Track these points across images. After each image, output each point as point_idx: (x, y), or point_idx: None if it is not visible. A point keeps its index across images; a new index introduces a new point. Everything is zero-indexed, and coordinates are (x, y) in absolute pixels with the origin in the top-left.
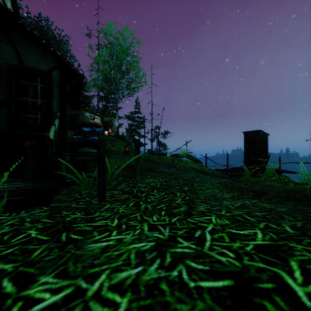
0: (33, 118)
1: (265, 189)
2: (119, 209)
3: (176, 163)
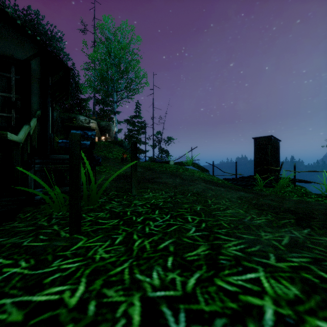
0: (5, 117)
1: (304, 208)
2: (97, 250)
3: (181, 172)
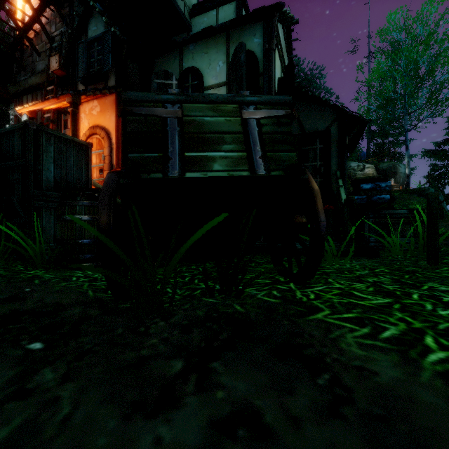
0: None
1: None
2: None
3: None
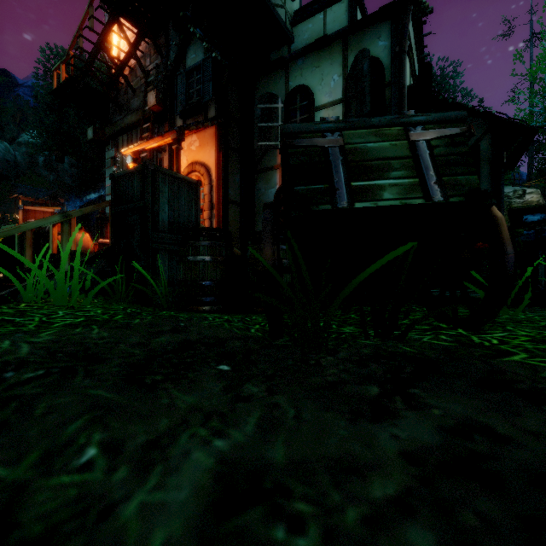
0: None
1: None
2: None
3: None
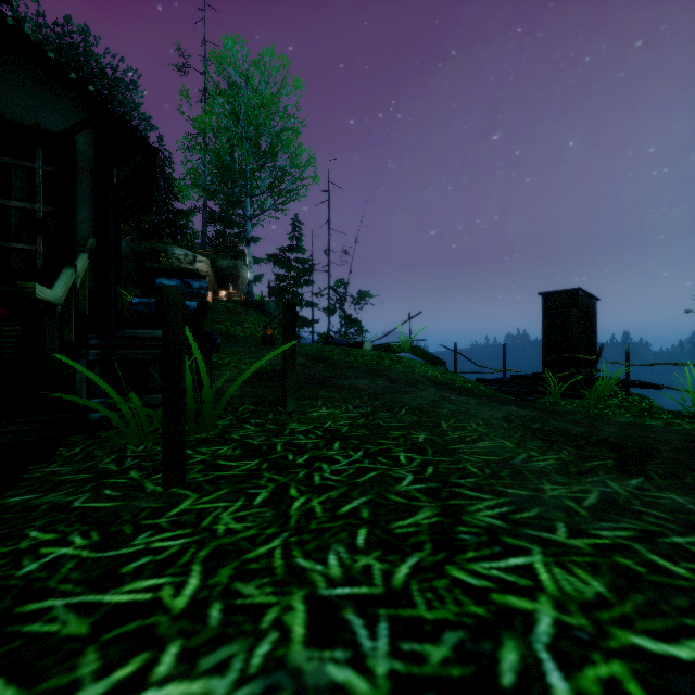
0: (23, 251)
1: (637, 439)
2: (219, 517)
3: (387, 365)
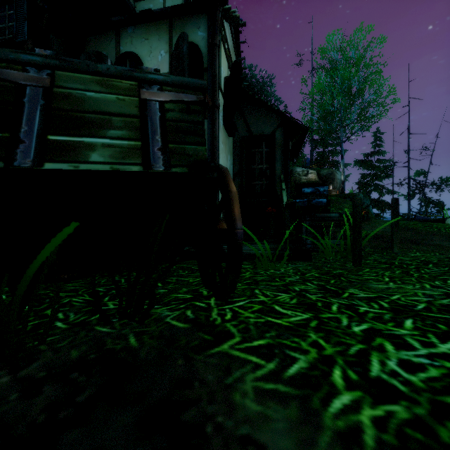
0: (259, 184)
1: None
2: (383, 273)
3: None
